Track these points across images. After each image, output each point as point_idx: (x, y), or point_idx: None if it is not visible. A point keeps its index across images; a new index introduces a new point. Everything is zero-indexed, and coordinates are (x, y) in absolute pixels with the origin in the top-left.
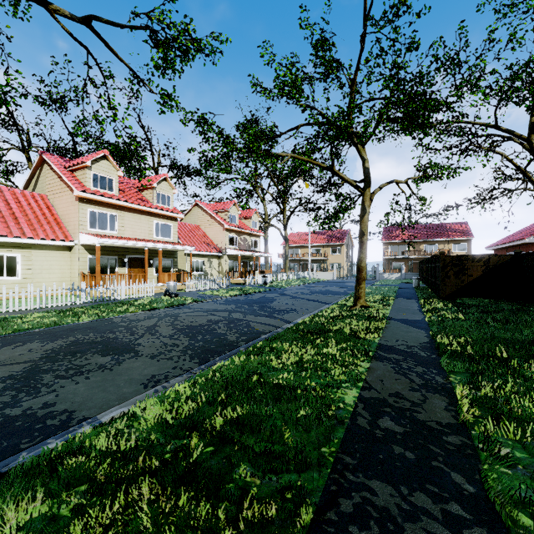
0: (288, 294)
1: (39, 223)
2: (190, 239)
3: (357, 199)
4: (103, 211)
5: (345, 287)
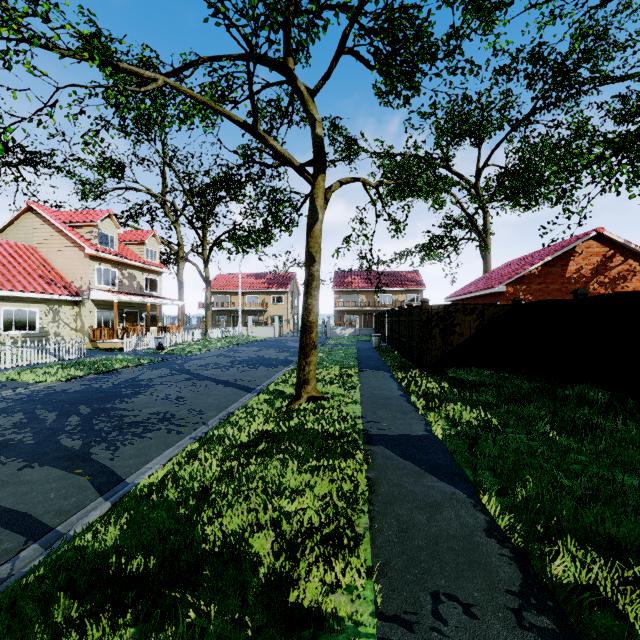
0: (187, 370)
1: None
2: (4, 268)
3: (302, 203)
4: None
5: (287, 350)
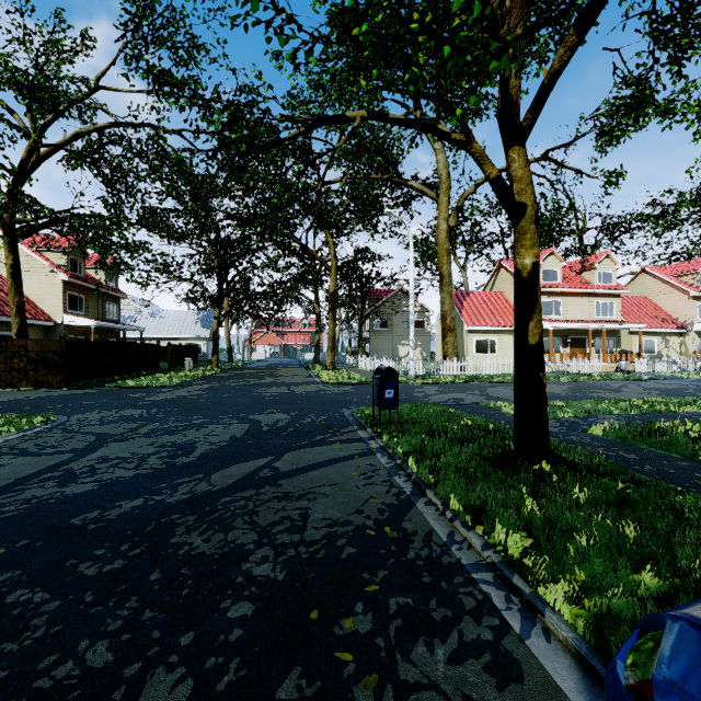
0: None
1: (504, 315)
2: (635, 314)
3: None
4: (550, 299)
5: None
